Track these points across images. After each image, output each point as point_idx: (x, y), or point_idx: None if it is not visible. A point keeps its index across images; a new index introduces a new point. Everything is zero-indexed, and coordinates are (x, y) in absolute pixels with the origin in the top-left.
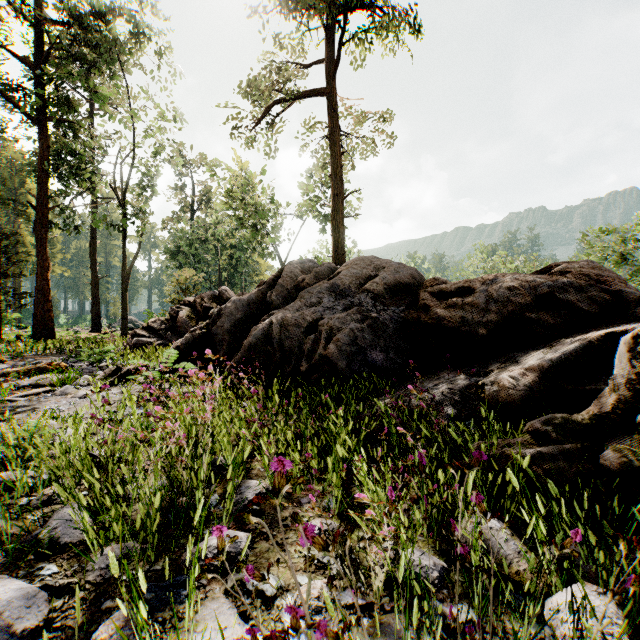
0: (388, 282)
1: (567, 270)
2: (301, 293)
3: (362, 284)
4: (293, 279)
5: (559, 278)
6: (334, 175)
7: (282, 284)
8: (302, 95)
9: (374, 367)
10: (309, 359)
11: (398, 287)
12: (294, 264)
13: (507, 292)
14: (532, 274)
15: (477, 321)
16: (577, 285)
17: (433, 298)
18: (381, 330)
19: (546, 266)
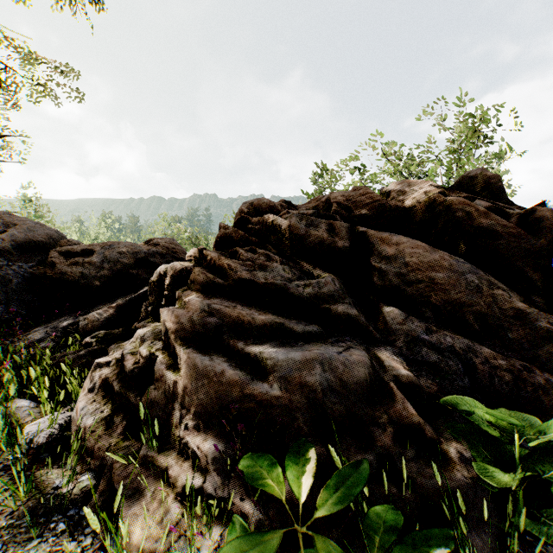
0: (18, 239)
1: (158, 243)
2: None
3: None
4: None
5: (153, 248)
6: None
7: None
8: None
9: None
10: None
11: (31, 245)
12: None
13: (118, 255)
14: (141, 244)
15: (95, 276)
16: (161, 253)
17: (62, 256)
18: (2, 284)
19: (150, 239)
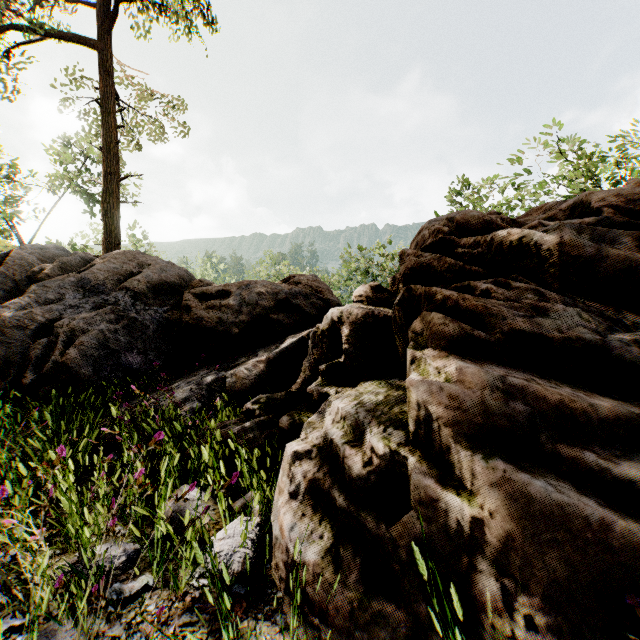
0: (152, 280)
1: (299, 281)
2: (33, 287)
3: (121, 281)
4: (26, 268)
5: (294, 287)
6: (105, 150)
7: (6, 273)
8: (56, 37)
9: (130, 371)
10: (39, 368)
11: (164, 286)
12: (29, 249)
13: (257, 296)
14: (278, 282)
15: (232, 321)
16: (304, 293)
17: (196, 299)
18: (140, 331)
19: (288, 277)
